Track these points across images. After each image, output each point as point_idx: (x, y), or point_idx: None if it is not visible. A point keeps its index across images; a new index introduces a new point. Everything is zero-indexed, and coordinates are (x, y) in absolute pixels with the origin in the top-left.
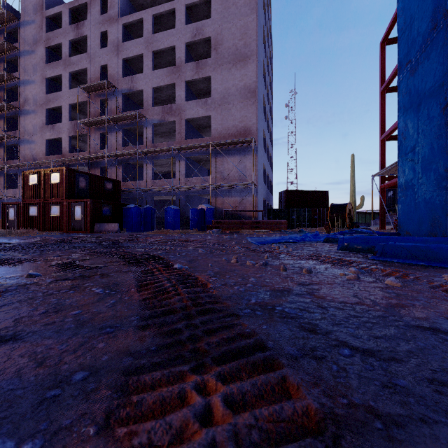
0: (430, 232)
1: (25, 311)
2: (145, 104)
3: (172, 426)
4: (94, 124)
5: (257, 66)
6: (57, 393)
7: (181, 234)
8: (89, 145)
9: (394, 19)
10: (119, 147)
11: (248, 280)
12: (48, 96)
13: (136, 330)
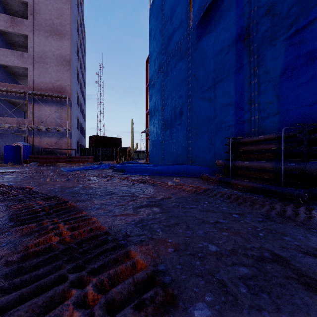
0: (158, 162)
1: None
2: None
3: (28, 206)
4: None
5: (71, 43)
6: None
7: None
8: None
9: None
10: None
11: (56, 186)
12: None
13: None
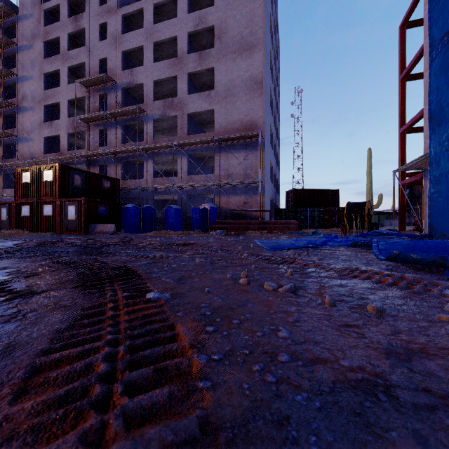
0: None
1: None
2: (146, 98)
3: None
4: (92, 120)
5: (264, 55)
6: None
7: (182, 235)
8: (88, 143)
9: None
10: (118, 144)
11: (275, 336)
12: (46, 92)
13: None
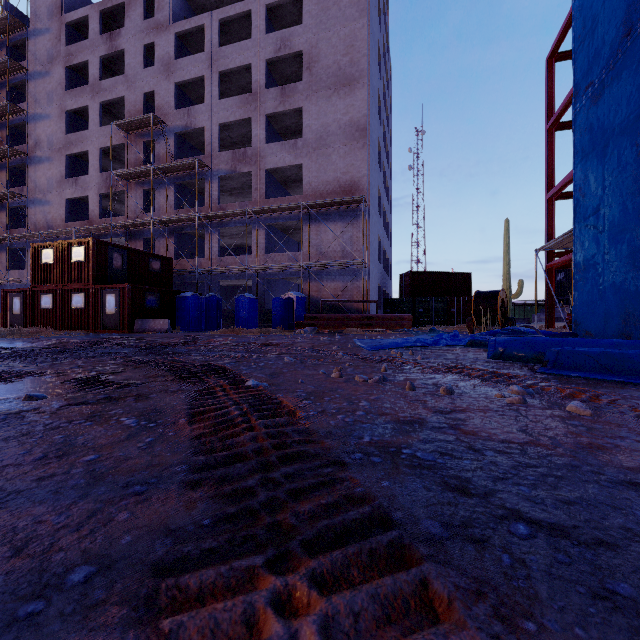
0: (622, 331)
1: (12, 456)
2: (208, 148)
3: None
4: (134, 176)
5: (368, 92)
6: (36, 609)
7: (259, 334)
8: (128, 208)
9: (567, 24)
10: (170, 209)
11: (357, 405)
12: (69, 136)
13: (181, 489)
